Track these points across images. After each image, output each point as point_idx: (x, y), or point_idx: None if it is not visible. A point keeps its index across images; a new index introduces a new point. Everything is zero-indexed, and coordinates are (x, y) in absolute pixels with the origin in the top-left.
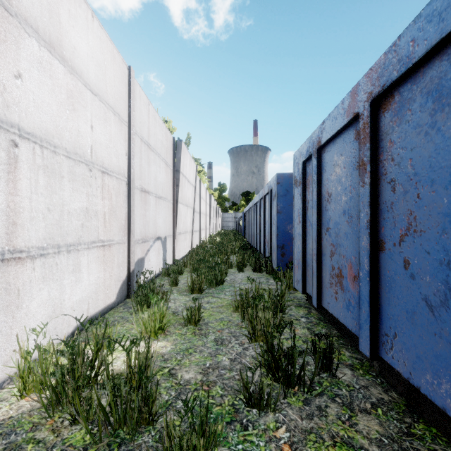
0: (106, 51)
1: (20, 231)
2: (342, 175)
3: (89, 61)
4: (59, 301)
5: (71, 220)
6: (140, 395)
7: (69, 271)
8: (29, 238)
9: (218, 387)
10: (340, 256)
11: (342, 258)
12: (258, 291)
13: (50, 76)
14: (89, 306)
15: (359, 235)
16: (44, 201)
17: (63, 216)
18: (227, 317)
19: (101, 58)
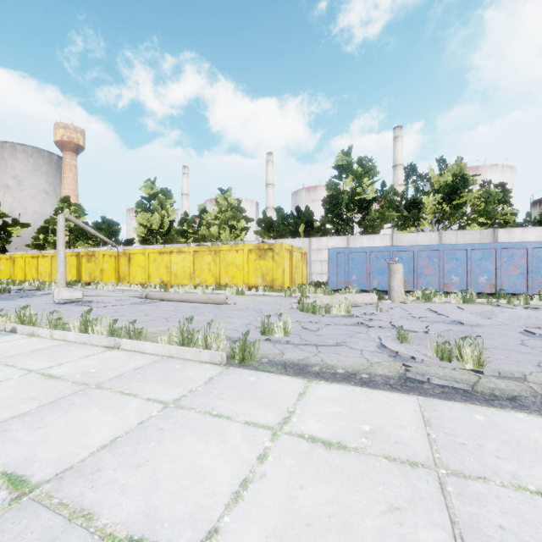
0: (541, 231)
1: None
2: None
3: (533, 238)
4: None
5: None
6: None
7: None
8: None
9: None
10: None
11: None
12: None
13: None
14: None
15: None
16: None
17: None
18: None
19: (539, 234)
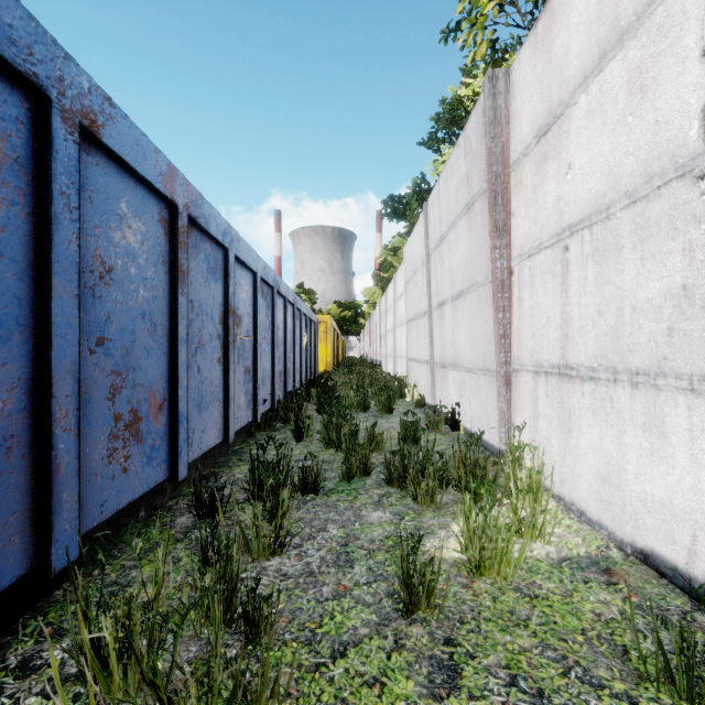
0: None
1: (571, 345)
2: (141, 253)
3: None
4: (617, 466)
5: (640, 324)
6: (398, 466)
7: (636, 423)
8: (579, 354)
9: (342, 506)
10: (137, 388)
11: (141, 389)
12: (143, 670)
13: (601, 108)
14: (701, 552)
15: (179, 350)
16: (594, 302)
17: (624, 319)
18: (320, 659)
19: None
